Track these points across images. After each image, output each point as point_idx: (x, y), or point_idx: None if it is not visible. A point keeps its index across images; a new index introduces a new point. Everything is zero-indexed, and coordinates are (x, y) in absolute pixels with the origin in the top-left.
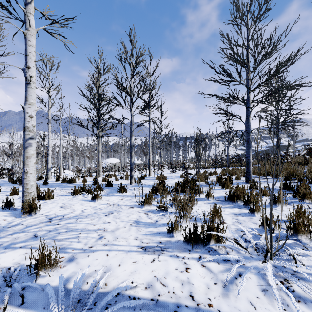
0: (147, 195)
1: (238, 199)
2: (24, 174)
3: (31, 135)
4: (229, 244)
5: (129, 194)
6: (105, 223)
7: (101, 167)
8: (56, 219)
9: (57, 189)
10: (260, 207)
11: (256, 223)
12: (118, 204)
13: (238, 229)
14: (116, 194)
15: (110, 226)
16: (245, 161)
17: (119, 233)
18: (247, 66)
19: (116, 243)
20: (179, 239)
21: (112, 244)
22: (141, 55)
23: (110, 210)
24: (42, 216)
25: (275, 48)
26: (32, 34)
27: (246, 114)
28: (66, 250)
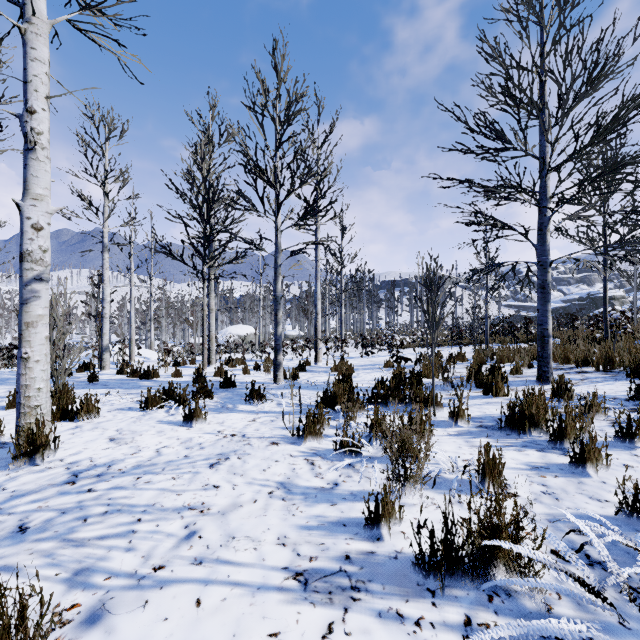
0: (313, 413)
1: (533, 426)
2: (21, 364)
3: (39, 271)
4: (554, 583)
5: (271, 407)
6: (206, 487)
7: (213, 345)
8: (90, 475)
9: (114, 394)
10: (600, 453)
11: (598, 497)
12: (244, 435)
13: (556, 517)
14: (242, 406)
15: (219, 498)
16: (524, 331)
17: (239, 521)
18: (542, 113)
19: (227, 558)
20: (399, 548)
21: (217, 561)
22: (299, 97)
23: (224, 450)
24: (58, 466)
25: (615, 65)
26: (41, 34)
27: (540, 224)
28: (89, 578)
